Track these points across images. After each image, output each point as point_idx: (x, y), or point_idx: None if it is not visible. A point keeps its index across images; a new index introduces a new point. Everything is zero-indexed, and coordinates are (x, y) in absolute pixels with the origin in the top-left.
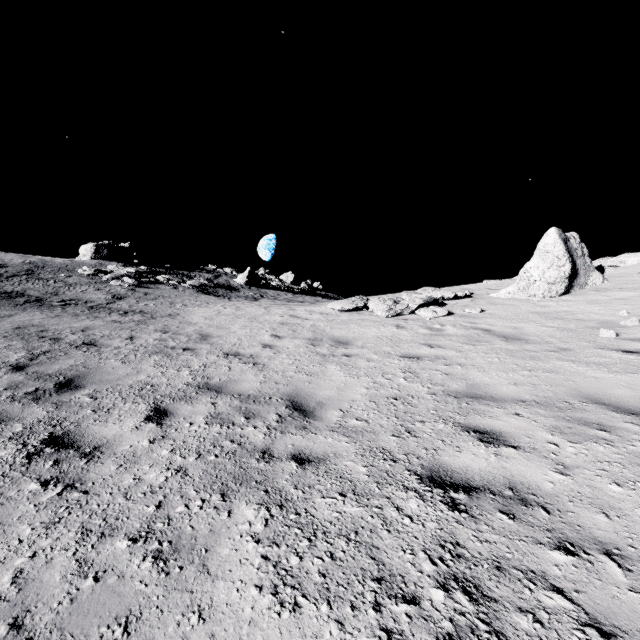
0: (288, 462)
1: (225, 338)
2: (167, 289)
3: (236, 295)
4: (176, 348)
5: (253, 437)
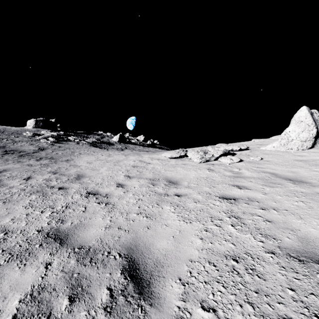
0: None
1: (93, 178)
2: (73, 144)
3: (112, 147)
4: (54, 187)
5: None
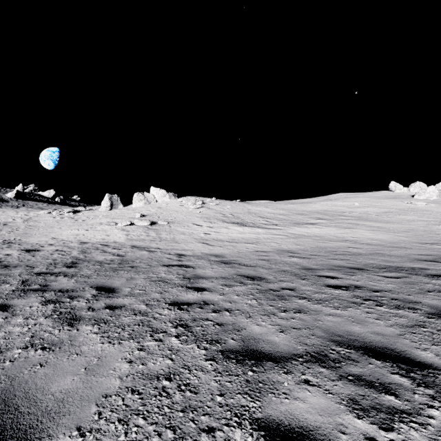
0: (5, 230)
1: None
2: None
3: (6, 205)
4: None
5: (0, 229)
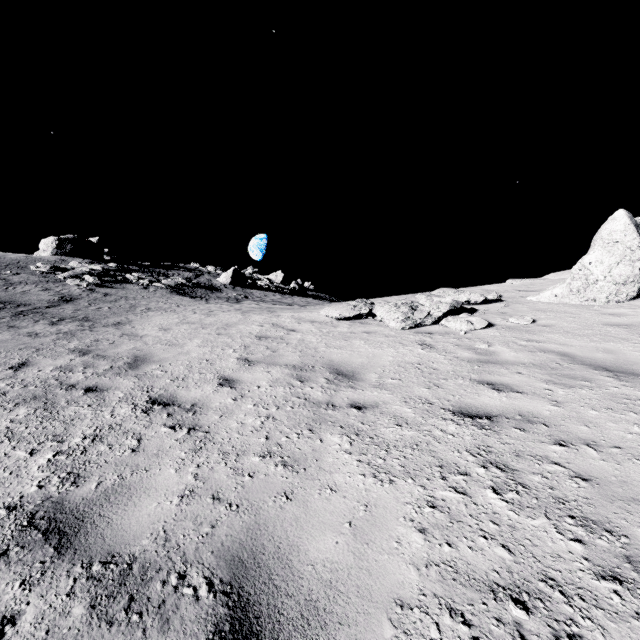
0: None
1: (168, 364)
2: (135, 289)
3: (216, 296)
4: (75, 387)
5: None
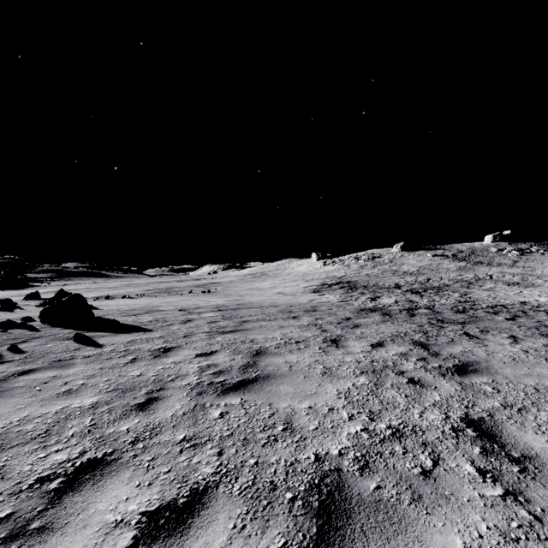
0: None
1: None
2: (537, 256)
3: None
4: (546, 275)
5: None
